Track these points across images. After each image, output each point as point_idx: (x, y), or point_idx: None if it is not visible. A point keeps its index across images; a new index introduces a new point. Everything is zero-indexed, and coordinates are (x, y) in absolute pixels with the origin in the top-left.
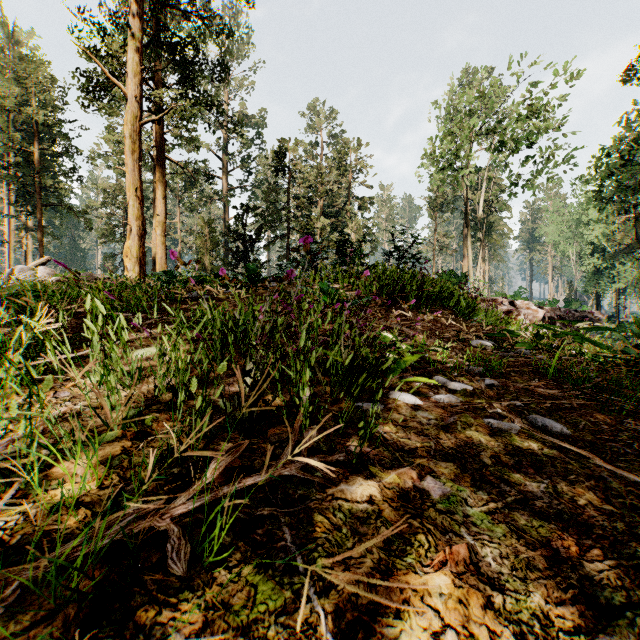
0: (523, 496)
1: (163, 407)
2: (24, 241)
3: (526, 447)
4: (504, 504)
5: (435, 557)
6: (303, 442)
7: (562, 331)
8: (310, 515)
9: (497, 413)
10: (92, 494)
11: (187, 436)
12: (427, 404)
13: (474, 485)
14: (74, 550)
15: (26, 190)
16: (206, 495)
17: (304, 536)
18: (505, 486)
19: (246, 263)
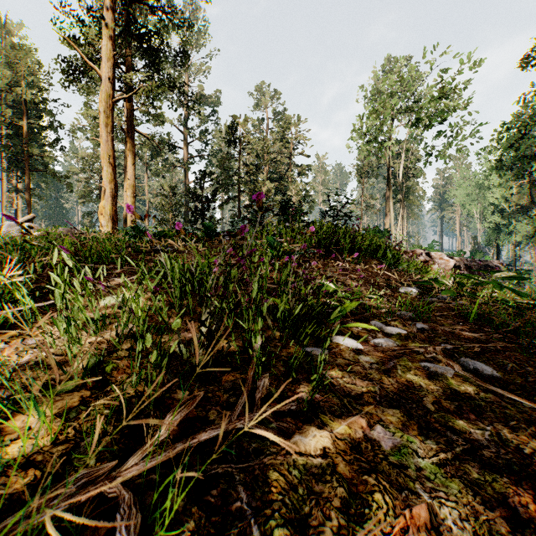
0: (470, 445)
1: (124, 354)
2: (15, 201)
3: (463, 391)
4: (454, 455)
5: (395, 521)
6: (261, 411)
7: (485, 281)
8: (265, 472)
9: (431, 356)
10: (45, 451)
11: (143, 388)
12: (367, 348)
13: (421, 433)
14: (14, 526)
15: (16, 158)
16: (160, 454)
17: (259, 497)
18: (451, 434)
19: (203, 220)
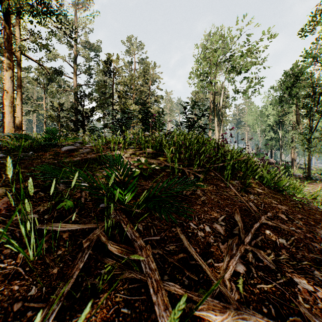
0: None
1: None
2: None
3: None
4: None
5: None
6: None
7: None
8: None
9: None
10: None
11: None
12: None
13: None
14: None
15: None
16: None
17: None
18: None
19: (84, 129)
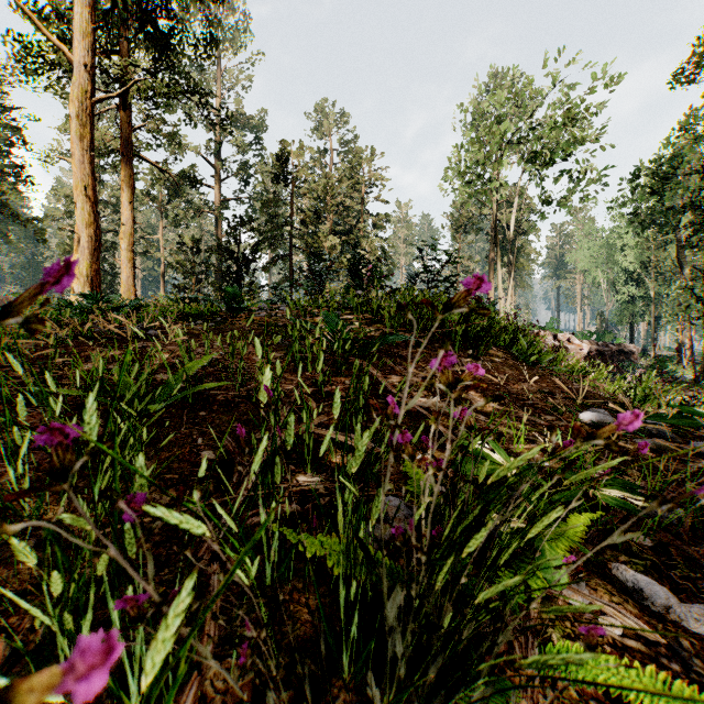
0: None
1: None
2: None
3: None
4: None
5: None
6: None
7: None
8: None
9: None
10: None
11: None
12: None
13: None
14: None
15: None
16: None
17: None
18: None
19: (240, 287)
